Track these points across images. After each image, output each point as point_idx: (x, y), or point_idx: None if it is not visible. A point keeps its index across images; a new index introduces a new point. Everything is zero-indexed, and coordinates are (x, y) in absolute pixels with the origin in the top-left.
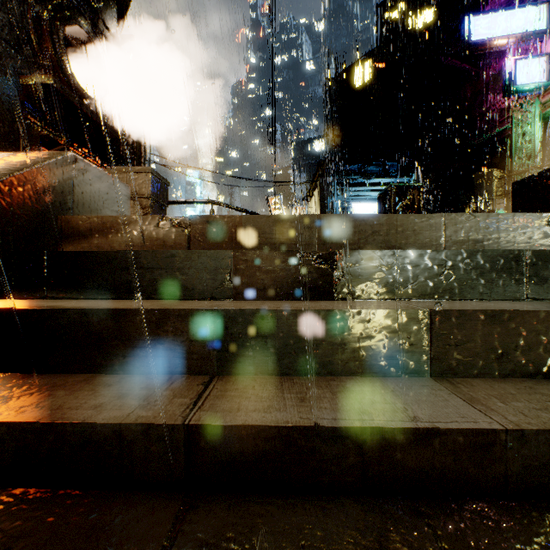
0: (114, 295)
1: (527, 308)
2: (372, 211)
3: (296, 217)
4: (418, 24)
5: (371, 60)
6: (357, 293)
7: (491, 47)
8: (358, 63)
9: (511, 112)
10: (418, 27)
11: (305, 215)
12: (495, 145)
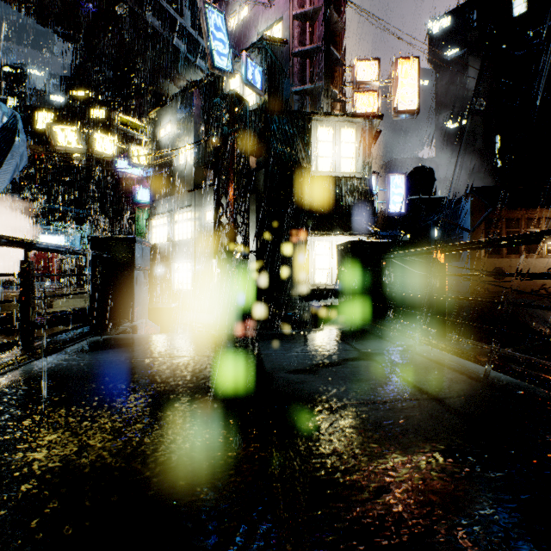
0: (6, 311)
1: (81, 307)
2: (54, 242)
3: (43, 293)
4: (92, 113)
5: (52, 115)
6: (58, 307)
7: (126, 175)
8: (39, 109)
9: (136, 210)
10: (92, 116)
11: (45, 292)
12: (134, 217)
